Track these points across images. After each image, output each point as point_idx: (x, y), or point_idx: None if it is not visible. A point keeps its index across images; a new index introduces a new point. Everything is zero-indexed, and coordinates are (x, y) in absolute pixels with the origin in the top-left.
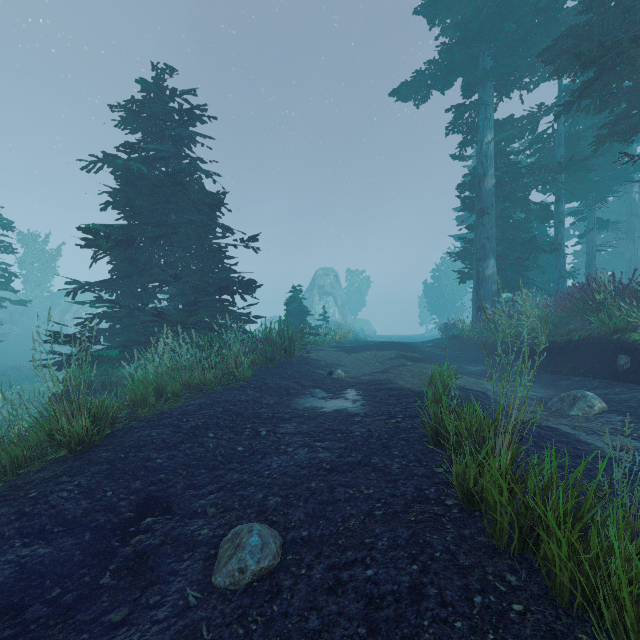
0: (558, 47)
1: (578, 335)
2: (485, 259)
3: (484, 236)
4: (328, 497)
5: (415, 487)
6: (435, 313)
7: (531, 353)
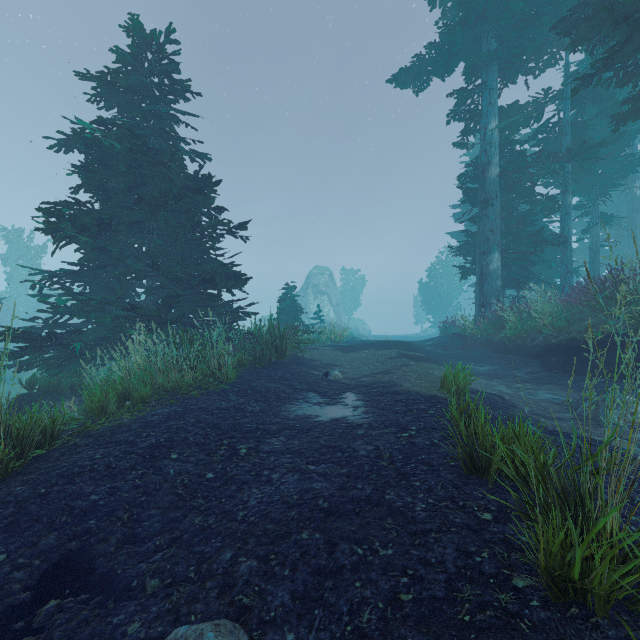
0: (574, 18)
1: (600, 331)
2: (489, 253)
3: (488, 228)
4: (326, 560)
5: (456, 548)
6: (431, 312)
7: (544, 352)
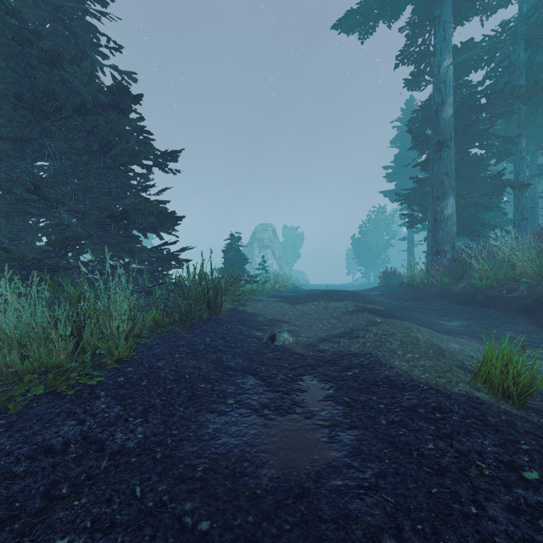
0: None
1: None
2: (444, 197)
3: (443, 171)
4: None
5: None
6: (362, 264)
7: (538, 305)
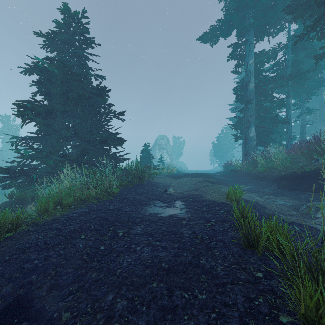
0: (294, 5)
1: (309, 168)
2: (249, 127)
3: (249, 115)
4: (167, 301)
5: (243, 295)
6: (218, 158)
7: (279, 179)
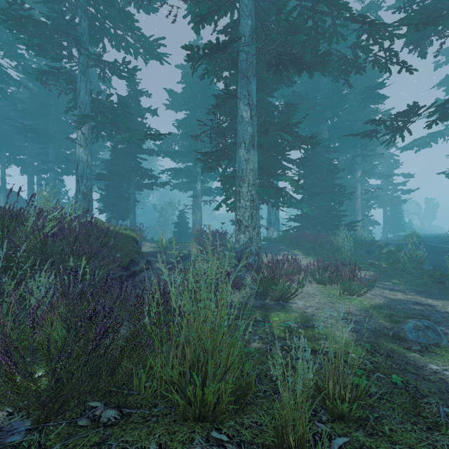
0: None
1: None
2: None
3: None
4: None
5: None
6: None
7: None
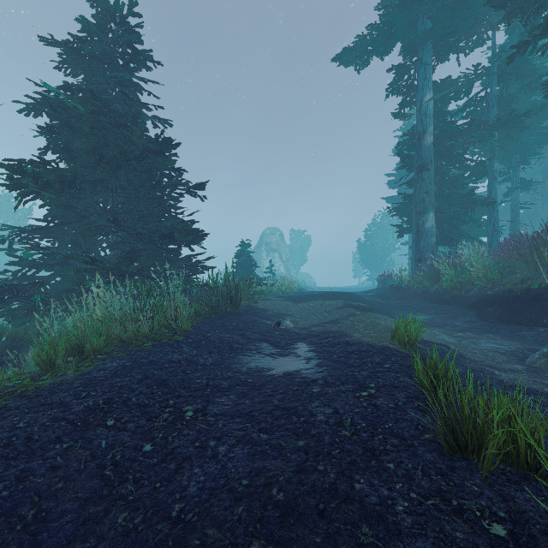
0: None
1: (537, 283)
2: (425, 212)
3: (424, 190)
4: None
5: None
6: (367, 267)
7: (480, 302)
